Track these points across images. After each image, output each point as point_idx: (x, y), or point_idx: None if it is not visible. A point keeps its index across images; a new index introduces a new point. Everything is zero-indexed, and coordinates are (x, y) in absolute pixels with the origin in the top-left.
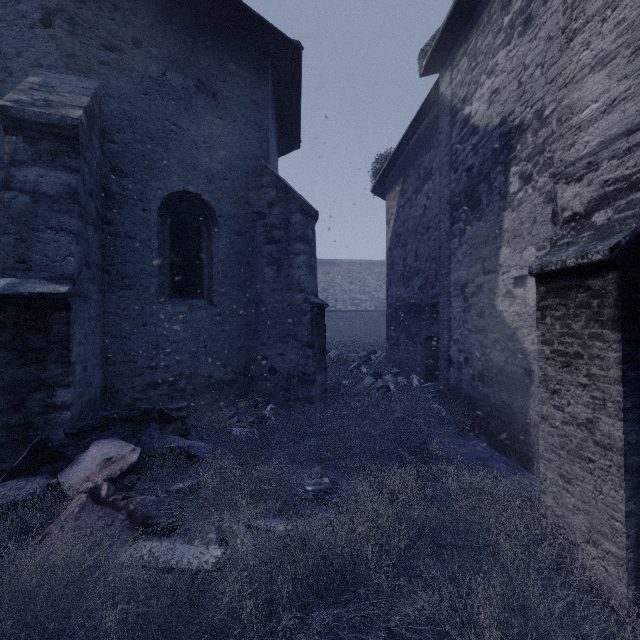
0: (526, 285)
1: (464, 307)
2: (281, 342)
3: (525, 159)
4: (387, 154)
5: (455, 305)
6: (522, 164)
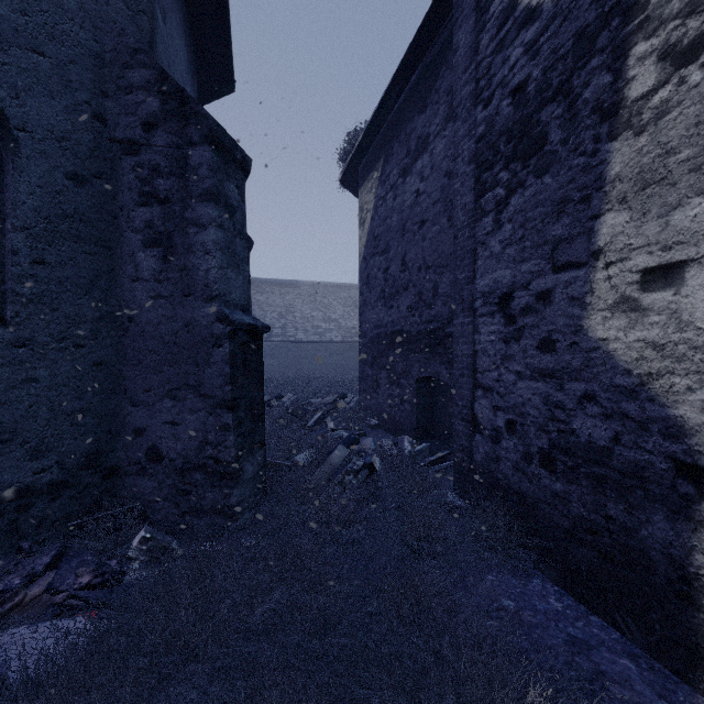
0: (683, 283)
1: (506, 333)
2: (171, 399)
3: (679, 13)
4: (361, 130)
5: (486, 330)
6: (669, 27)
